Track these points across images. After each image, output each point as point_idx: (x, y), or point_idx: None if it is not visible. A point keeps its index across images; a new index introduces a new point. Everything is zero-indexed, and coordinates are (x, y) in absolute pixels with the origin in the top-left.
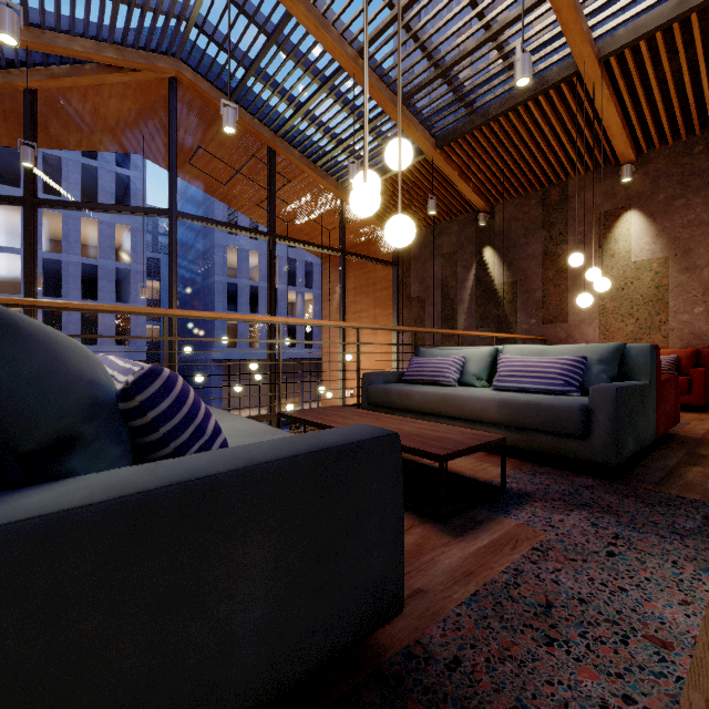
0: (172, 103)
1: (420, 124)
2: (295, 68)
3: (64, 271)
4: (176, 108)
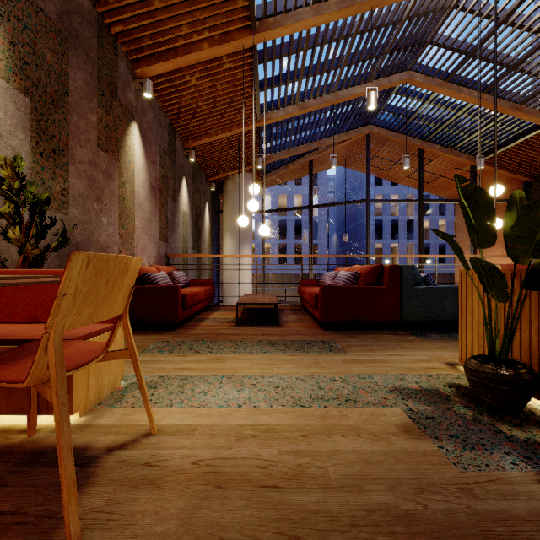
0: (367, 147)
1: (539, 111)
2: (438, 110)
3: (287, 225)
4: (369, 148)
